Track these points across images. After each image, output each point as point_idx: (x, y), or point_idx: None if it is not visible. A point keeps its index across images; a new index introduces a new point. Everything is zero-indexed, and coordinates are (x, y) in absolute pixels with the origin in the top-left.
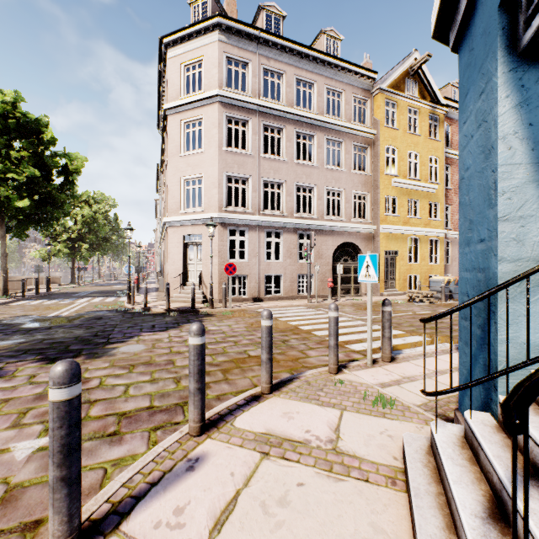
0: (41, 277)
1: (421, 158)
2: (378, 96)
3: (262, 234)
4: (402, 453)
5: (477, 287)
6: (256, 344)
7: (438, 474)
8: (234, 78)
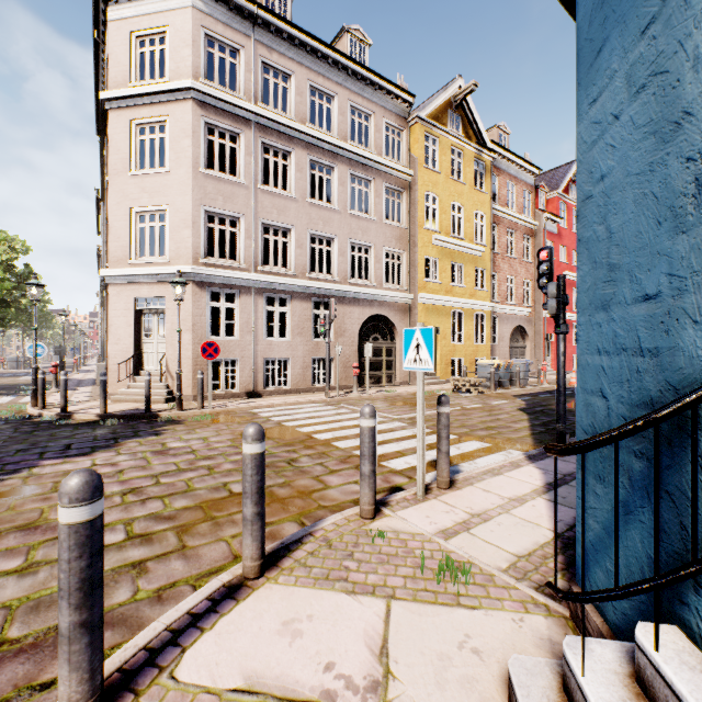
0: None
1: (466, 212)
2: (416, 127)
3: (260, 300)
4: (509, 700)
5: (632, 383)
6: None
7: None
8: (220, 74)
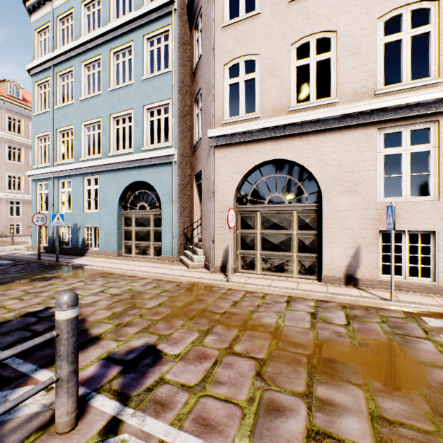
0: None
1: None
2: None
3: (7, 202)
4: None
5: None
6: (7, 244)
7: None
8: None
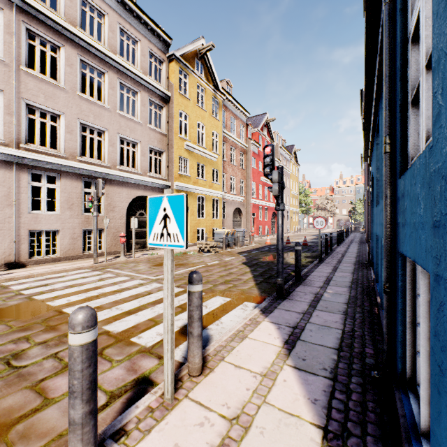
0: None
1: (207, 130)
2: (173, 61)
3: (24, 175)
4: None
5: None
6: None
7: None
8: None
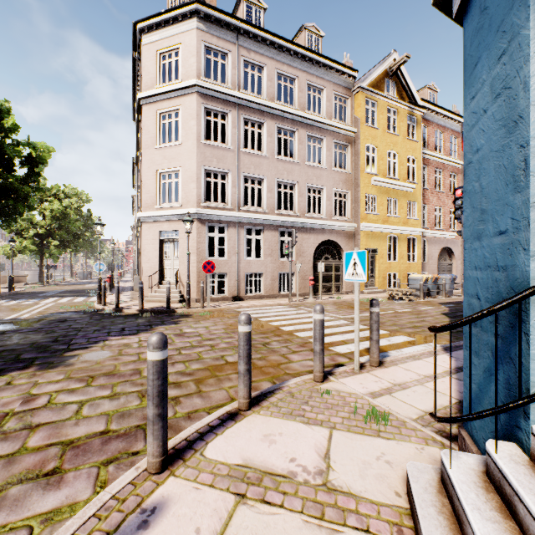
0: (5, 276)
1: (400, 158)
2: (359, 94)
3: (242, 231)
4: (406, 488)
5: (493, 288)
6: (235, 347)
7: (457, 525)
8: (214, 71)
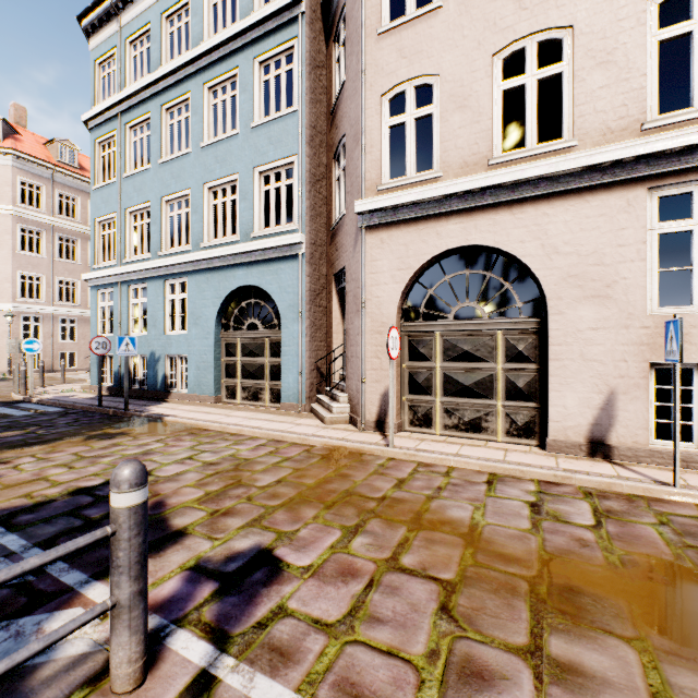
0: None
1: None
2: None
3: (57, 321)
4: None
5: None
6: (57, 382)
7: None
8: None
